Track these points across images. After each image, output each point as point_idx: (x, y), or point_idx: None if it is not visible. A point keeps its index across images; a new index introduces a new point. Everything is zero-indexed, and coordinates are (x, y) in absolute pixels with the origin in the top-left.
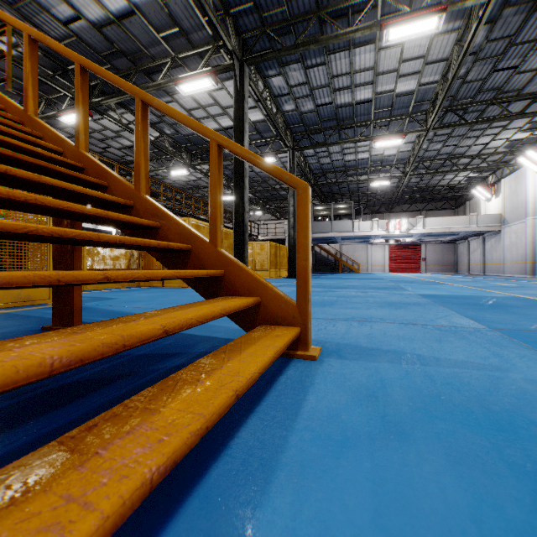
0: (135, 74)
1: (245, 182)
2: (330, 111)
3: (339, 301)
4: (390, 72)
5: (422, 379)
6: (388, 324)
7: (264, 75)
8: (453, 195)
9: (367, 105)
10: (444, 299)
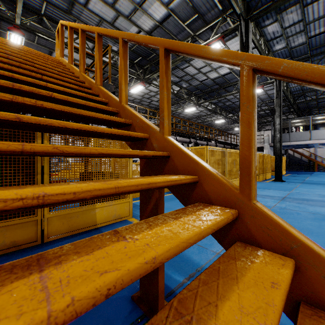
0: None
1: None
2: (322, 38)
3: None
4: None
5: None
6: None
7: (260, 27)
8: None
9: None
10: None
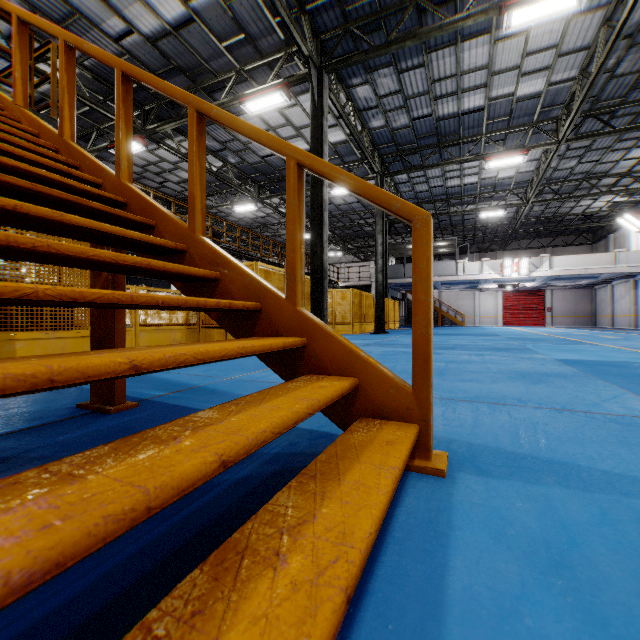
0: (194, 93)
1: (324, 217)
2: (429, 125)
3: (450, 369)
4: (509, 70)
5: (635, 528)
6: (532, 409)
7: (347, 85)
8: (590, 226)
9: (477, 115)
10: (596, 367)
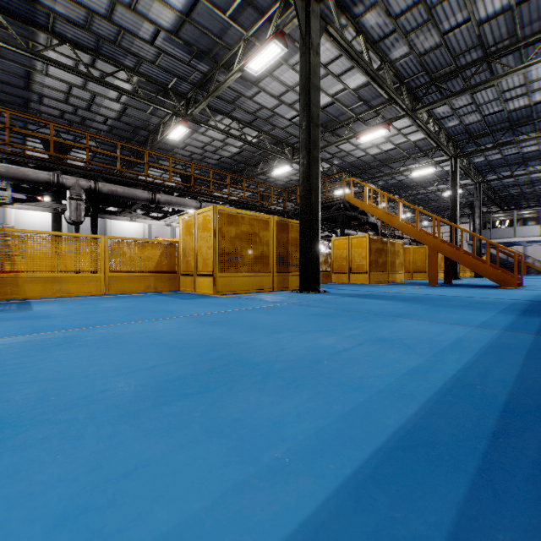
0: (381, 167)
1: (457, 223)
2: (515, 156)
3: (527, 283)
4: None
5: None
6: None
7: (464, 151)
8: None
9: None
10: None
